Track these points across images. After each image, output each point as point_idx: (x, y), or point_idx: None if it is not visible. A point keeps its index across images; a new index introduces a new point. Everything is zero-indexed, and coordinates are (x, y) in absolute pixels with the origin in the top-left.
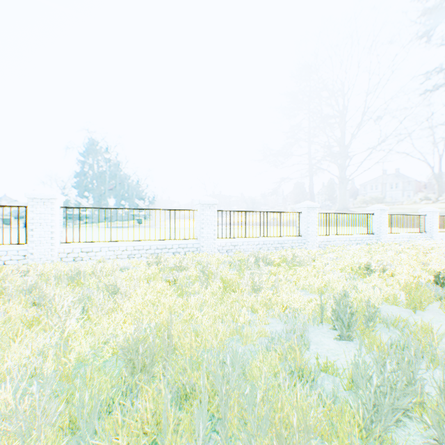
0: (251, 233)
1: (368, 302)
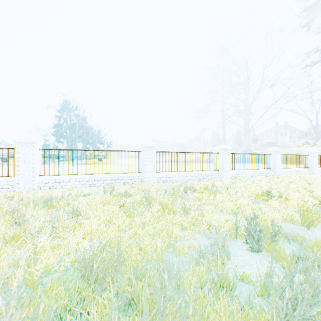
0: (181, 168)
1: (273, 222)
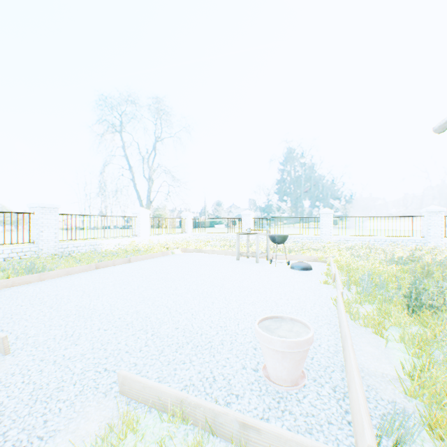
0: None
1: None
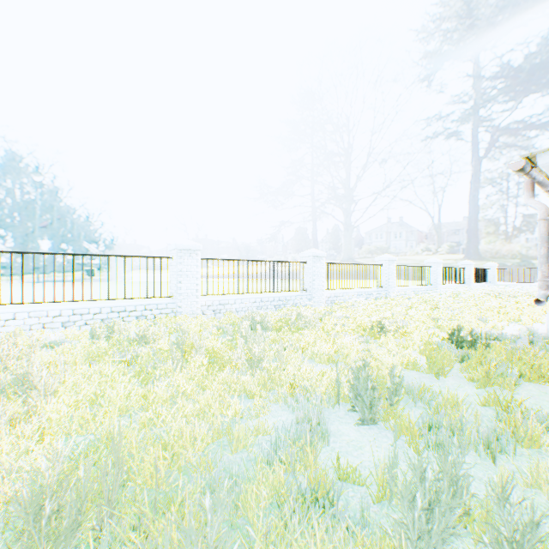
0: (245, 288)
1: (392, 372)
